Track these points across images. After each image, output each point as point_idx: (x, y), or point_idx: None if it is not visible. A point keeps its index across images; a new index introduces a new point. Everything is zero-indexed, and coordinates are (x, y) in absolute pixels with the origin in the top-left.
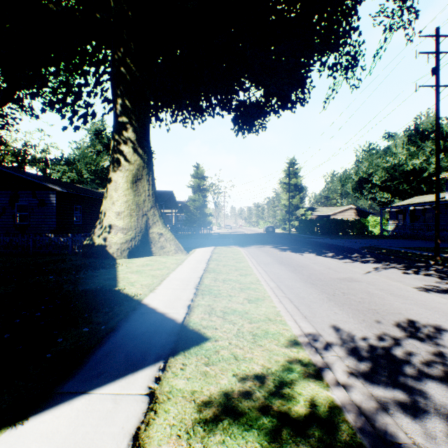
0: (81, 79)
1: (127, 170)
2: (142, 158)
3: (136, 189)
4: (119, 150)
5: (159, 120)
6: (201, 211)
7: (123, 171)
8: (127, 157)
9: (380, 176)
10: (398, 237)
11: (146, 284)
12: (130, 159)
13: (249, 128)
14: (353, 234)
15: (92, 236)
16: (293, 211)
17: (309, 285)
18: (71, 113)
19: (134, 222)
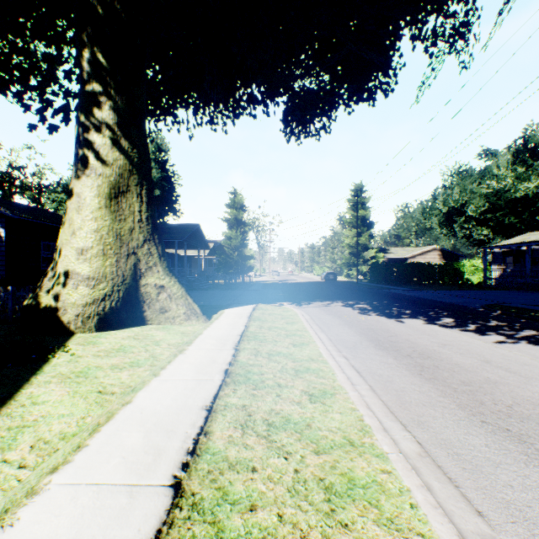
0: (50, 46)
1: (100, 175)
2: (128, 156)
3: (117, 209)
4: (86, 140)
5: (174, 115)
6: (240, 253)
7: (92, 176)
8: (99, 152)
9: (477, 206)
10: (513, 288)
11: (51, 439)
12: (106, 156)
13: (307, 127)
14: (444, 284)
15: (37, 292)
16: (360, 252)
17: (515, 448)
18: (39, 102)
19: (110, 266)
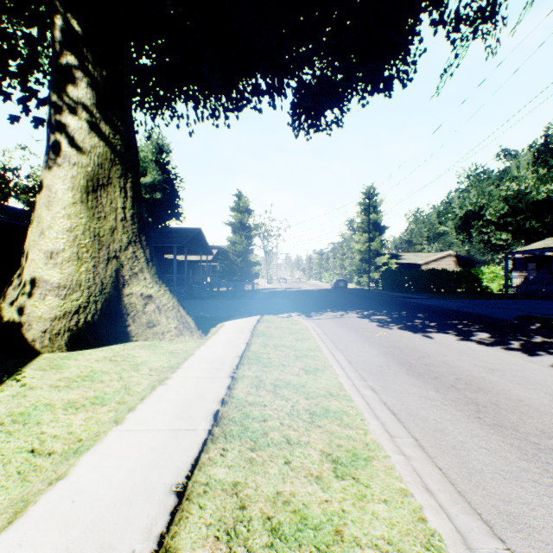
0: (30, 27)
1: (75, 164)
2: (109, 143)
3: (96, 205)
4: (59, 123)
5: (170, 106)
6: (245, 259)
7: (65, 166)
8: (74, 137)
9: (496, 210)
10: (537, 296)
11: None
12: (82, 142)
13: (317, 120)
14: (461, 291)
15: None
16: (372, 258)
17: None
18: (20, 91)
19: (85, 272)
